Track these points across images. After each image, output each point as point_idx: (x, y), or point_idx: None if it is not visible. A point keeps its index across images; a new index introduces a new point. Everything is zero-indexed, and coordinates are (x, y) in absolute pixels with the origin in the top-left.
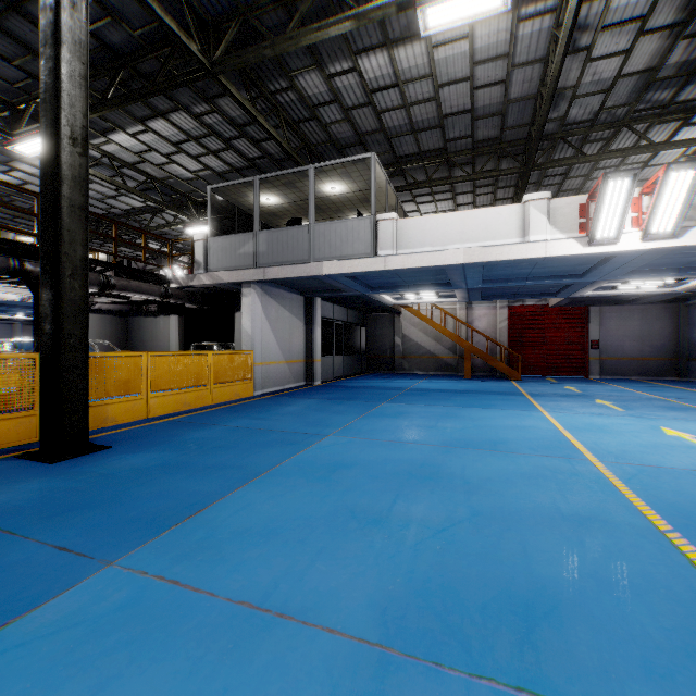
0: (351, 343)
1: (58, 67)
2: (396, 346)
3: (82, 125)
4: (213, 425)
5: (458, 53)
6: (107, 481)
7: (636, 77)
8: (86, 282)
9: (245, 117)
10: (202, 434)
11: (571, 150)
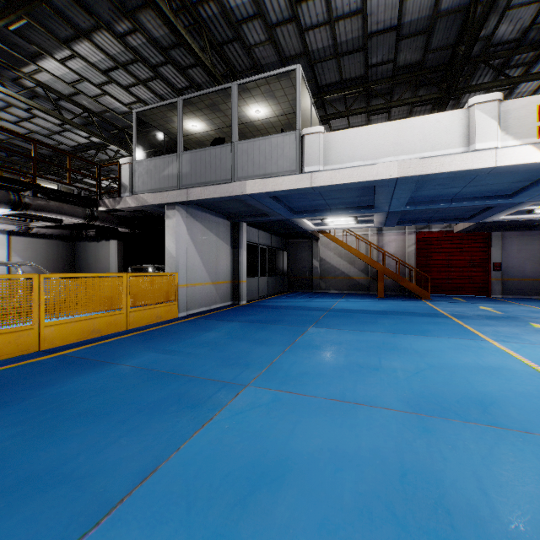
0: (275, 265)
1: None
2: (314, 268)
3: None
4: (107, 364)
5: None
6: None
7: None
8: None
9: (168, 39)
10: (81, 382)
11: (488, 78)
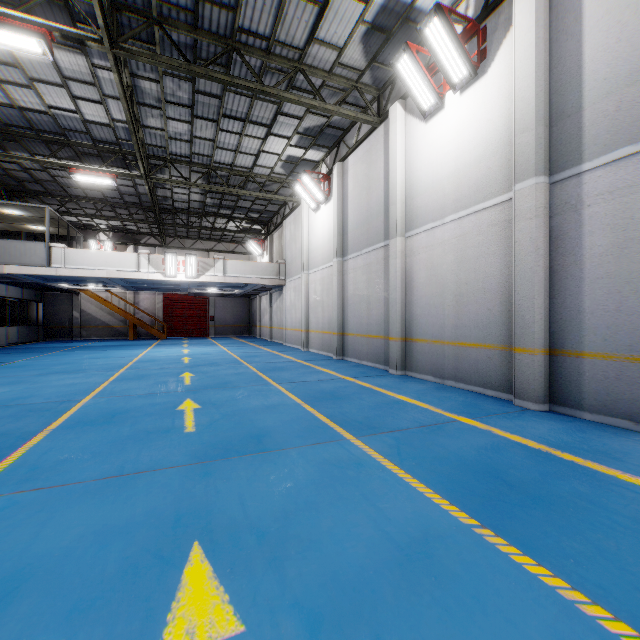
0: (28, 316)
1: None
2: (75, 319)
3: None
4: None
5: None
6: None
7: (198, 202)
8: None
9: None
10: None
11: (185, 217)
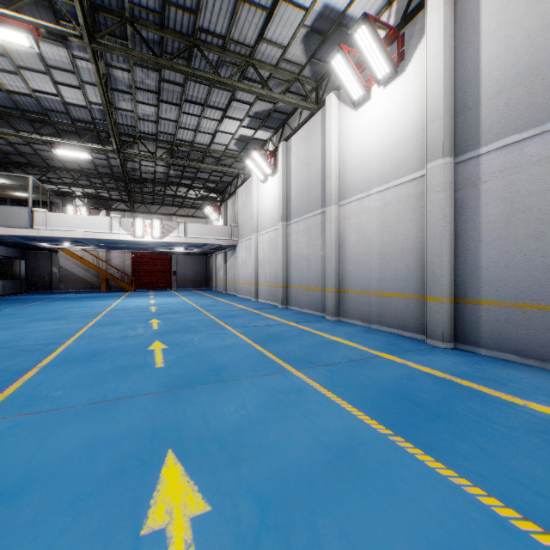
0: (13, 271)
1: None
2: (54, 273)
3: None
4: None
5: None
6: None
7: (163, 173)
8: None
9: None
10: None
11: (151, 186)
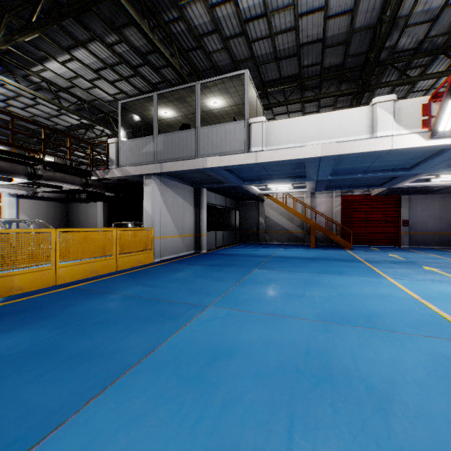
0: (229, 222)
1: None
2: (260, 224)
3: None
4: (108, 293)
5: None
6: None
7: None
8: None
9: (146, 47)
10: (93, 304)
11: (395, 76)
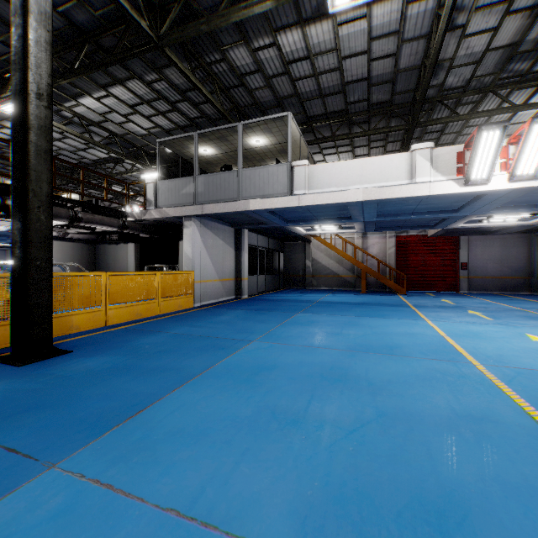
0: (272, 265)
1: (26, 34)
2: (307, 267)
3: (47, 83)
4: (159, 332)
5: (358, 31)
6: (63, 382)
7: (501, 51)
8: (51, 214)
9: (186, 84)
10: (149, 340)
11: (447, 111)
